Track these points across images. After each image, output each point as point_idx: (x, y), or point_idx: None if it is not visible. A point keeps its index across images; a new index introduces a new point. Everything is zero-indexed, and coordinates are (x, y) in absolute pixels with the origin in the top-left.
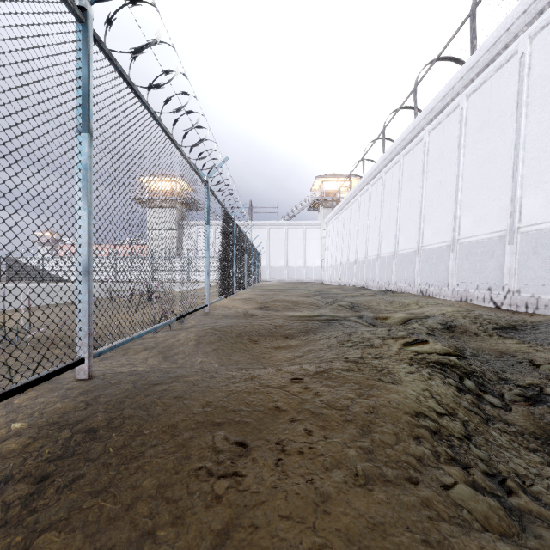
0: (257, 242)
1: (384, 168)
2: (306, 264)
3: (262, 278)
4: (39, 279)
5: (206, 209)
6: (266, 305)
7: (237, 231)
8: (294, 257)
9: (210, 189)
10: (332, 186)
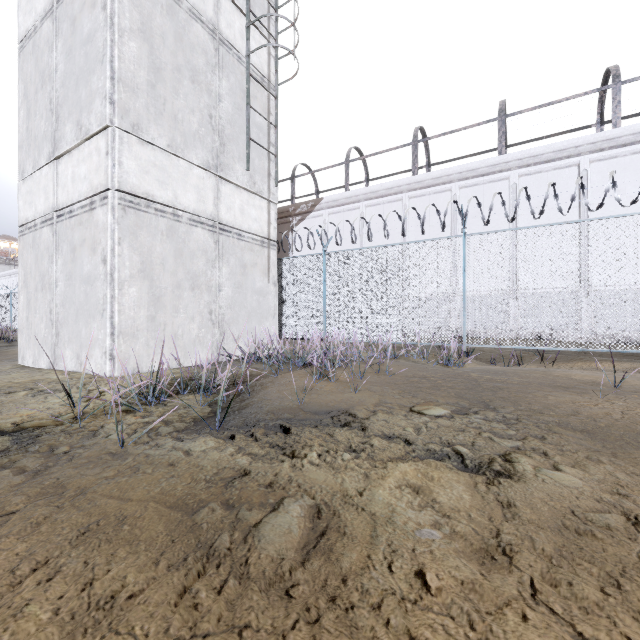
0: None
1: None
2: None
3: None
4: None
5: None
6: None
7: None
8: None
9: None
10: (4, 244)
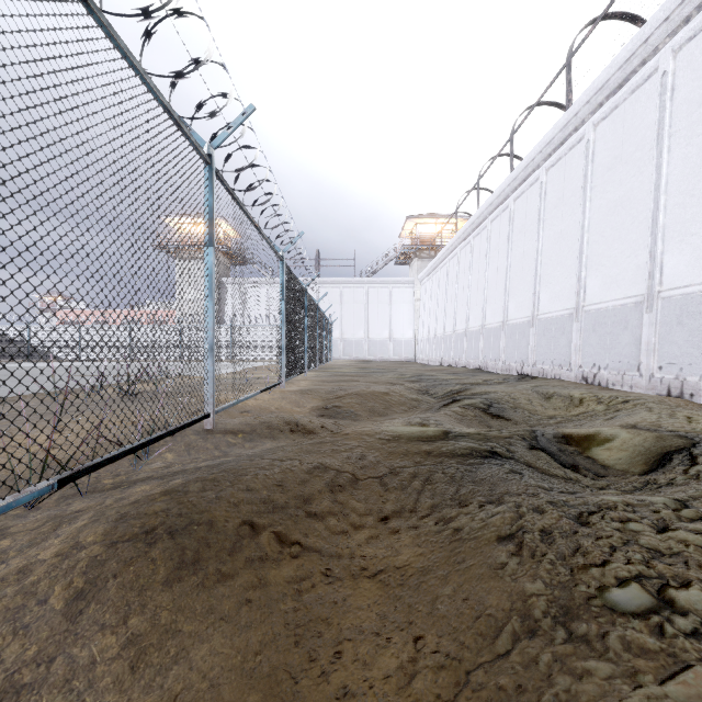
0: (326, 307)
1: (513, 192)
2: (393, 336)
3: (333, 356)
4: (24, 357)
5: (207, 213)
6: (336, 404)
7: (290, 280)
8: (377, 327)
9: (220, 176)
10: (428, 231)
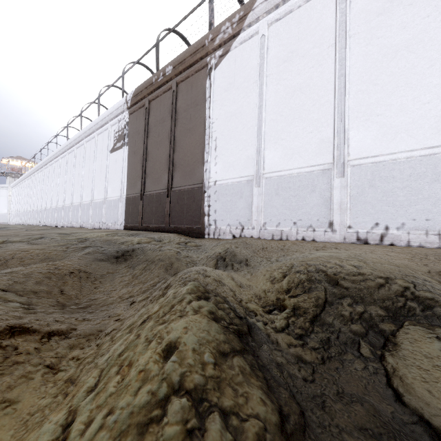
0: None
1: (30, 176)
2: None
3: None
4: None
5: None
6: None
7: None
8: None
9: None
10: (18, 163)
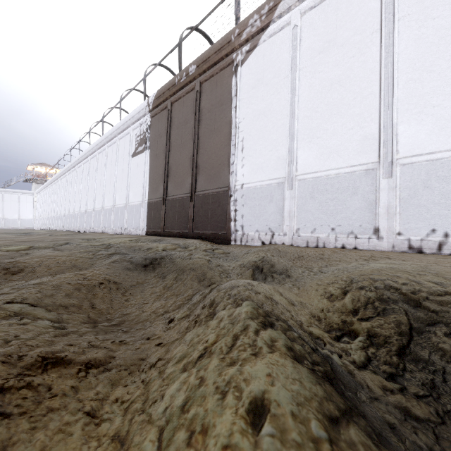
0: None
1: (53, 182)
2: (21, 217)
3: None
4: None
5: None
6: None
7: None
8: (10, 212)
9: None
10: (43, 170)
